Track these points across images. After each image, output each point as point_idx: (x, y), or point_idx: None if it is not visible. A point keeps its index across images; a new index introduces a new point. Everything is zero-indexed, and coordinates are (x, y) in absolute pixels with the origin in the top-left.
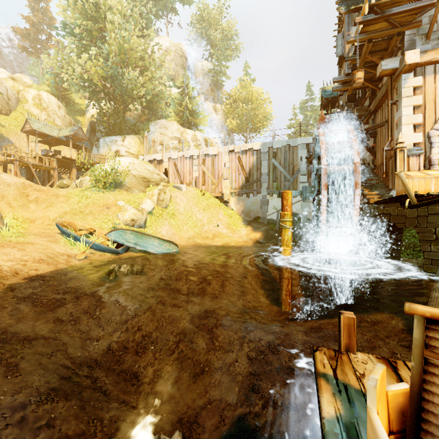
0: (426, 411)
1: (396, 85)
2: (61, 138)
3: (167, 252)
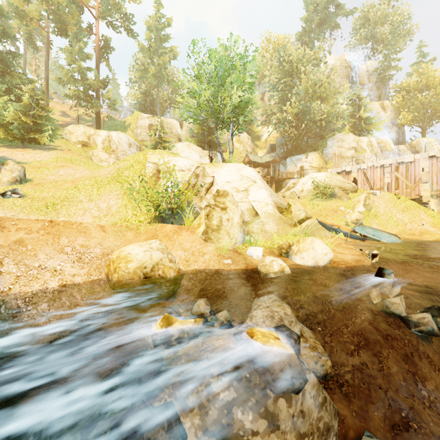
0: None
1: None
2: (263, 163)
3: (394, 241)
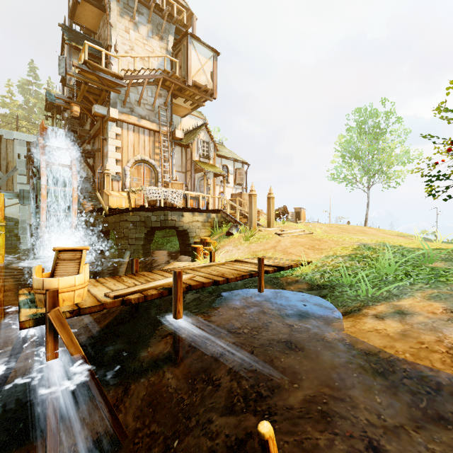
0: (55, 276)
1: (106, 126)
2: None
3: None
